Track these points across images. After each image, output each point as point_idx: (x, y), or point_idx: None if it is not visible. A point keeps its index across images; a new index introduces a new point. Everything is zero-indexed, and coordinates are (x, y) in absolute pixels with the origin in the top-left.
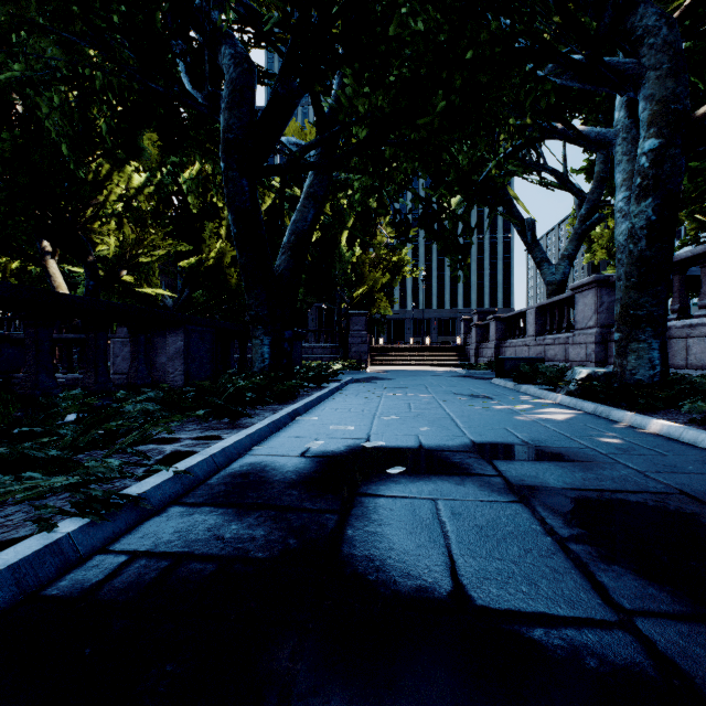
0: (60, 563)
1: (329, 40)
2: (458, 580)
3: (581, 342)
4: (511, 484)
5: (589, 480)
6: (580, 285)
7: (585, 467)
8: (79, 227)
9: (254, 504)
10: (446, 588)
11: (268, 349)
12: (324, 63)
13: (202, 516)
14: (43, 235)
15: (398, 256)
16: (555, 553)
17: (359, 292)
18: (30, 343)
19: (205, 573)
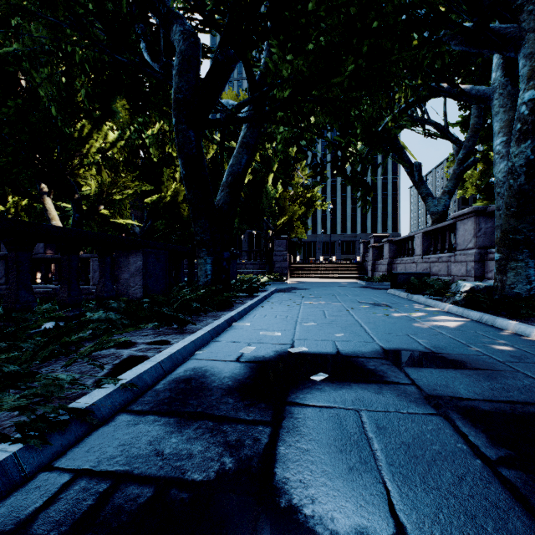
0: (2, 485)
1: (259, 15)
2: (398, 518)
3: (462, 260)
4: (426, 394)
5: (497, 390)
6: (461, 214)
7: (488, 375)
8: (68, 173)
9: (193, 413)
10: (387, 529)
11: (210, 267)
12: (255, 34)
13: (146, 427)
14: (40, 179)
15: (311, 193)
16: (490, 481)
17: (281, 221)
18: (12, 265)
19: (141, 499)
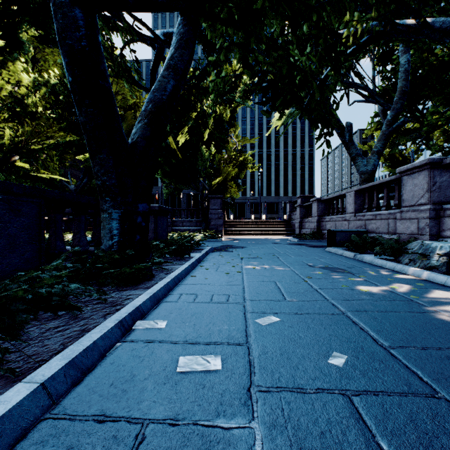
0: None
1: None
2: None
3: (412, 217)
4: None
5: None
6: (411, 167)
7: None
8: None
9: None
10: None
11: (117, 223)
12: None
13: None
14: None
15: (244, 156)
16: None
17: (216, 181)
18: None
19: None
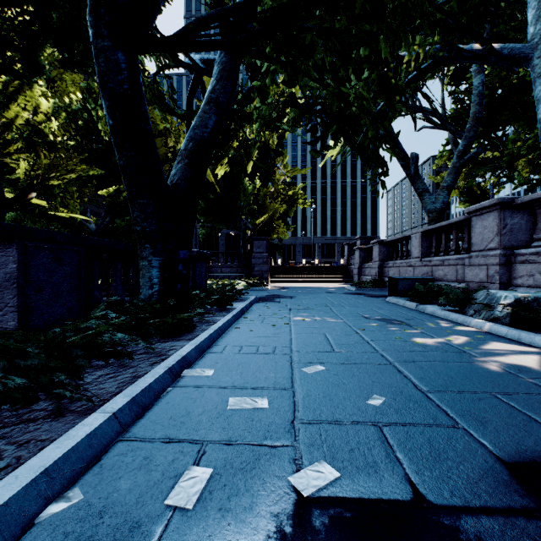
0: None
1: None
2: None
3: (481, 263)
4: None
5: None
6: (480, 208)
7: None
8: None
9: None
10: None
11: (158, 272)
12: None
13: None
14: None
15: (294, 190)
16: None
17: (261, 220)
18: None
19: None
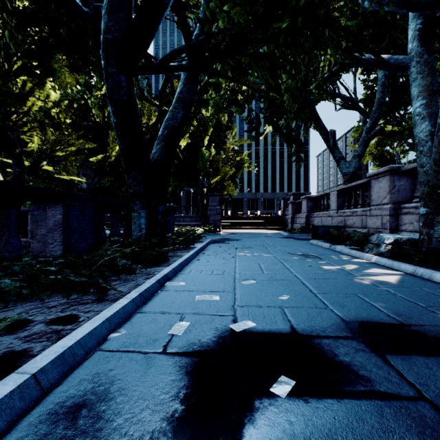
0: None
1: None
2: None
3: (378, 214)
4: None
5: None
6: (377, 173)
7: None
8: (8, 128)
9: None
10: None
11: (144, 220)
12: None
13: None
14: None
15: (240, 157)
16: None
17: (214, 180)
18: None
19: None
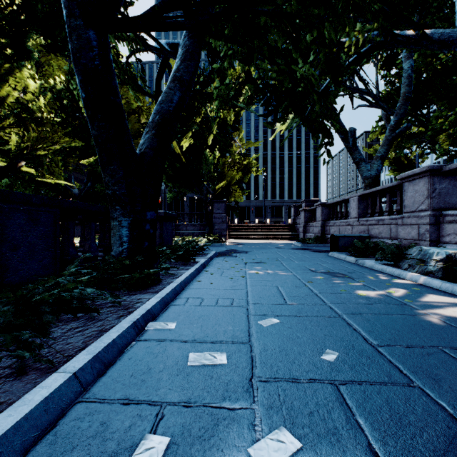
0: None
1: None
2: None
3: (413, 223)
4: None
5: None
6: (412, 174)
7: None
8: None
9: None
10: None
11: (127, 231)
12: None
13: None
14: None
15: (248, 160)
16: None
17: (220, 185)
18: None
19: None
